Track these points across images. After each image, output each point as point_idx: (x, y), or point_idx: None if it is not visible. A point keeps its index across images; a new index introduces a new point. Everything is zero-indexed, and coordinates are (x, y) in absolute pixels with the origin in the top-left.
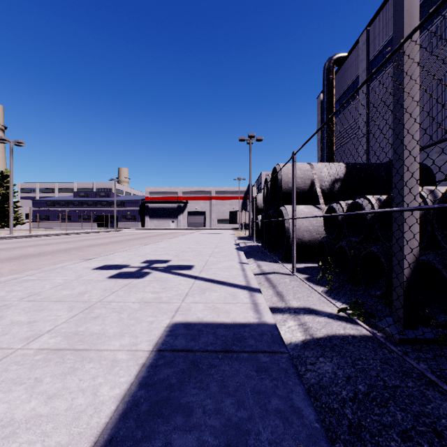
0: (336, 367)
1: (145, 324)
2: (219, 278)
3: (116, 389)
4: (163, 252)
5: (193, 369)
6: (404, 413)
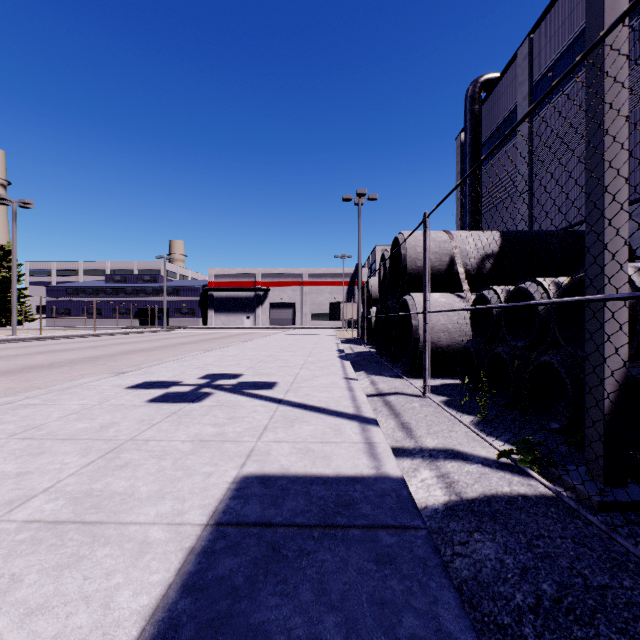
0: (503, 549)
1: (199, 478)
2: (315, 402)
3: (142, 596)
4: (233, 362)
5: (273, 559)
6: (625, 637)
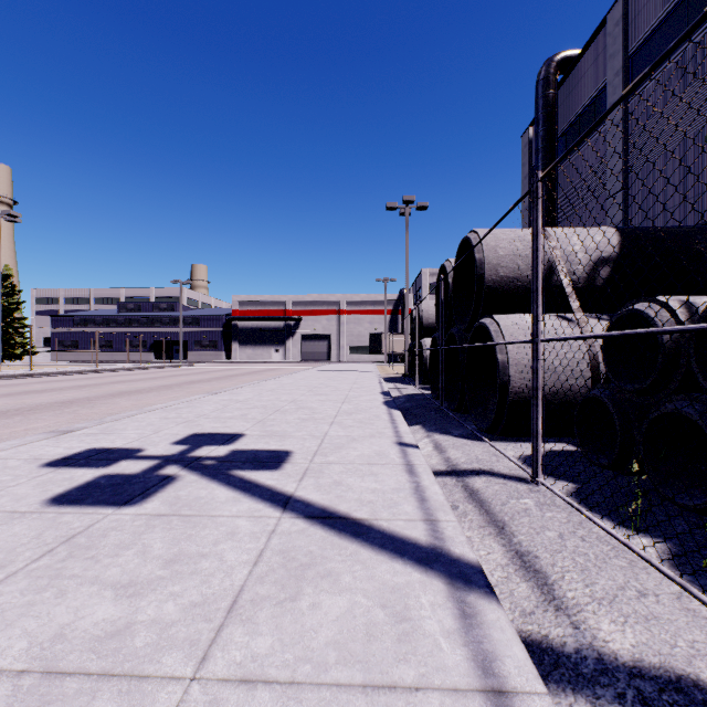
0: None
1: None
2: (350, 504)
3: None
4: (238, 412)
5: None
6: None
